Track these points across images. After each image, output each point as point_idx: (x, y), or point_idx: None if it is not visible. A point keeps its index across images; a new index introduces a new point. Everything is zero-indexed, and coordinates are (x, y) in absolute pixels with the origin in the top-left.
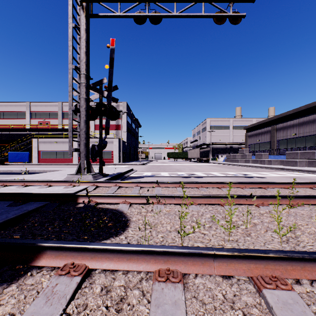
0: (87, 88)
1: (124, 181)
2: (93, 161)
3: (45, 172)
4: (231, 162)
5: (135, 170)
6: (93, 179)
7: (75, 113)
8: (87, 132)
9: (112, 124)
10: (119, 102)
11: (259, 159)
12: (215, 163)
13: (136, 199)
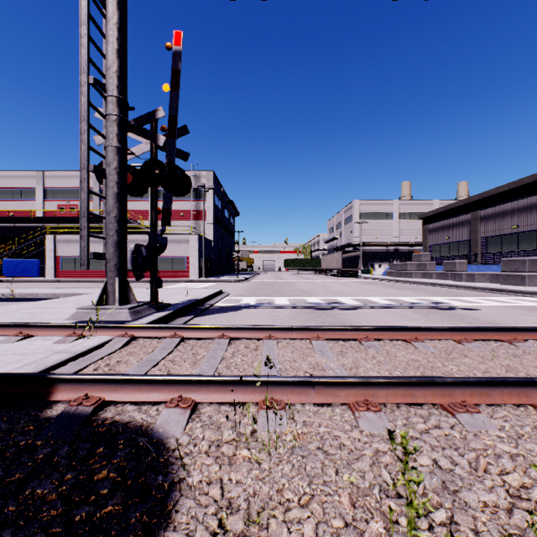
0: (120, 125)
1: (193, 325)
2: (137, 278)
3: (55, 296)
4: (398, 276)
5: (226, 293)
6: (131, 318)
7: (99, 181)
8: (120, 218)
9: (189, 210)
10: (201, 171)
11: (451, 272)
12: (369, 279)
13: (211, 389)
